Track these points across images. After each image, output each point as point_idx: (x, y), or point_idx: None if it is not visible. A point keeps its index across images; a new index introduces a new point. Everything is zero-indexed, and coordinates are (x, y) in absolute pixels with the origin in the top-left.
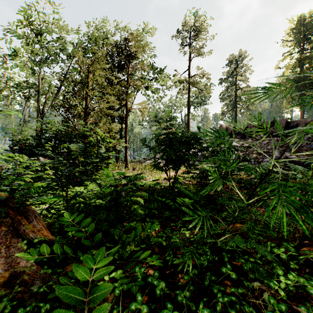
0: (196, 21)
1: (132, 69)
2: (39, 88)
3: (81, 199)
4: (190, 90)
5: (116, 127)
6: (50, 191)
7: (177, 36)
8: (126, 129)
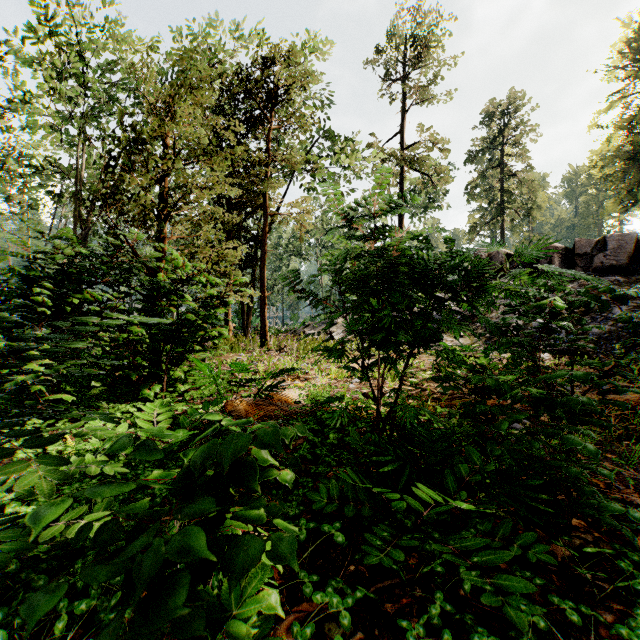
0: (418, 26)
1: (278, 127)
2: (81, 174)
3: (103, 457)
4: (405, 176)
5: (234, 251)
6: (36, 420)
7: (376, 60)
8: (264, 260)
